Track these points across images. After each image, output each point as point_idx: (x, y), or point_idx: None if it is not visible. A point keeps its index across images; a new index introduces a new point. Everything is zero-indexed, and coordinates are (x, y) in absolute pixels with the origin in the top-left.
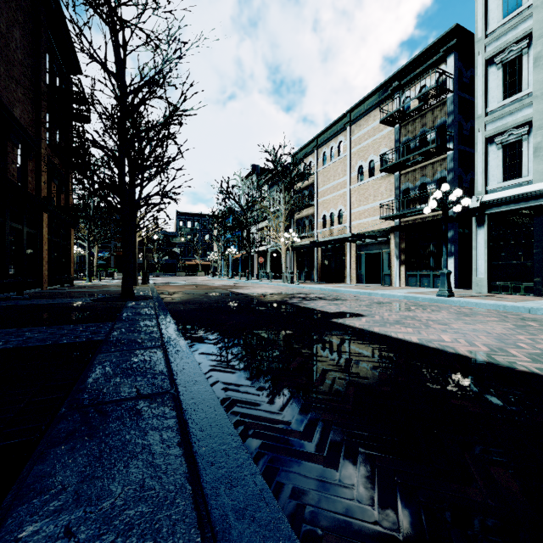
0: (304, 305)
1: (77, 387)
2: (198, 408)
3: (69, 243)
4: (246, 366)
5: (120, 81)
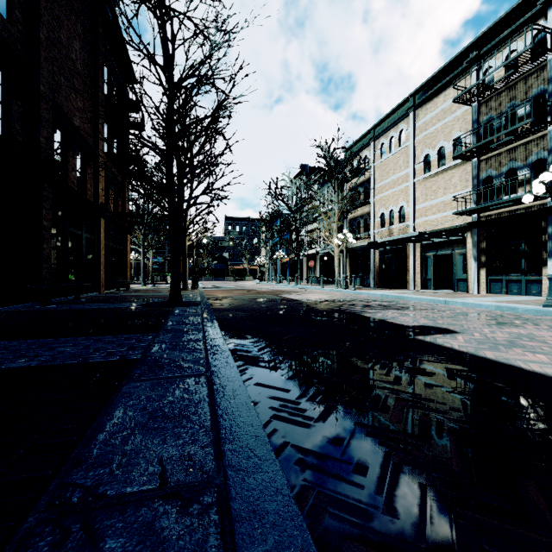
0: (370, 316)
1: (77, 452)
2: (267, 551)
3: (126, 249)
4: (323, 414)
5: (167, 73)
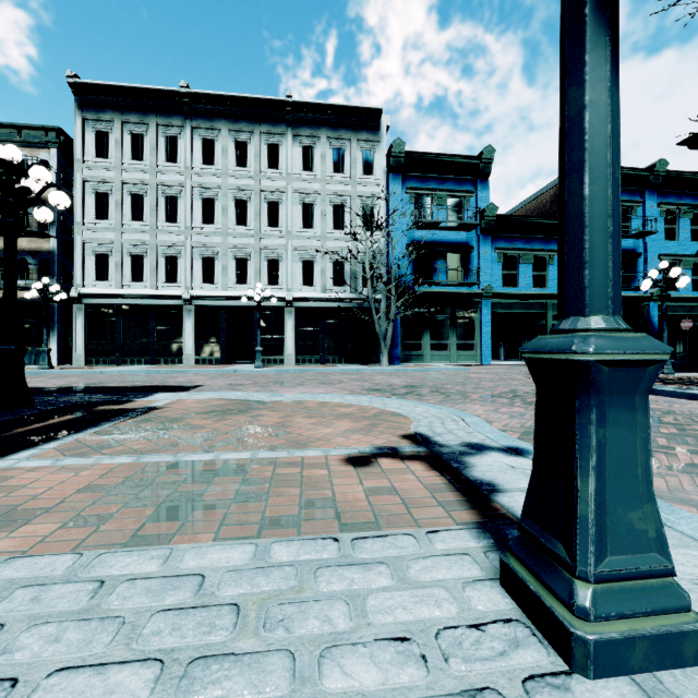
0: None
1: None
2: None
3: None
4: None
5: None
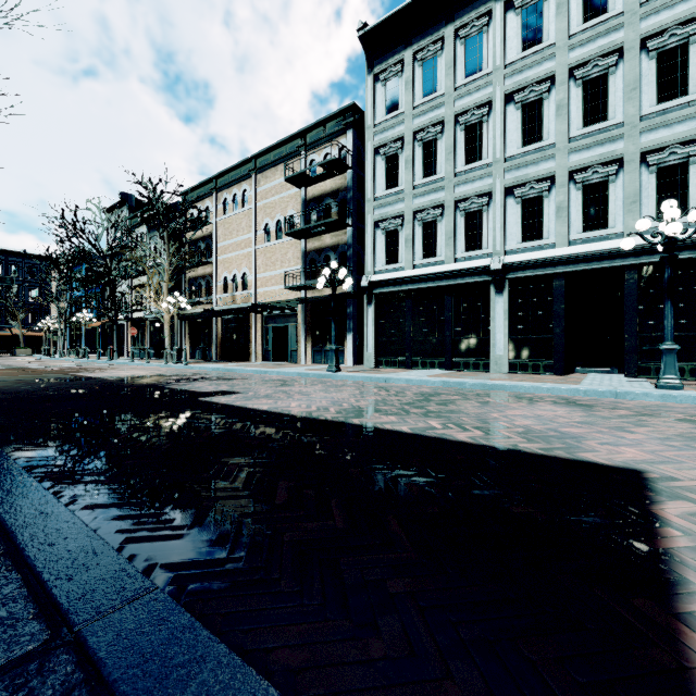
0: (177, 387)
1: None
2: None
3: None
4: (63, 444)
5: None
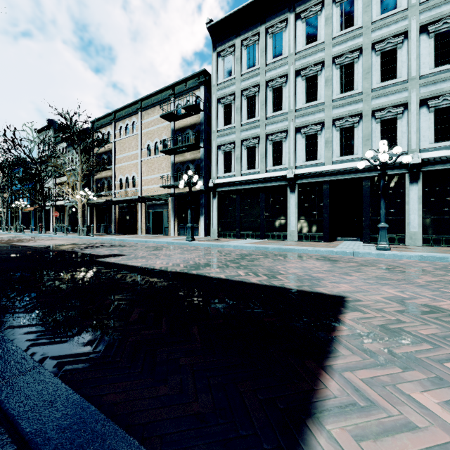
0: (83, 252)
1: None
2: None
3: None
4: None
5: None
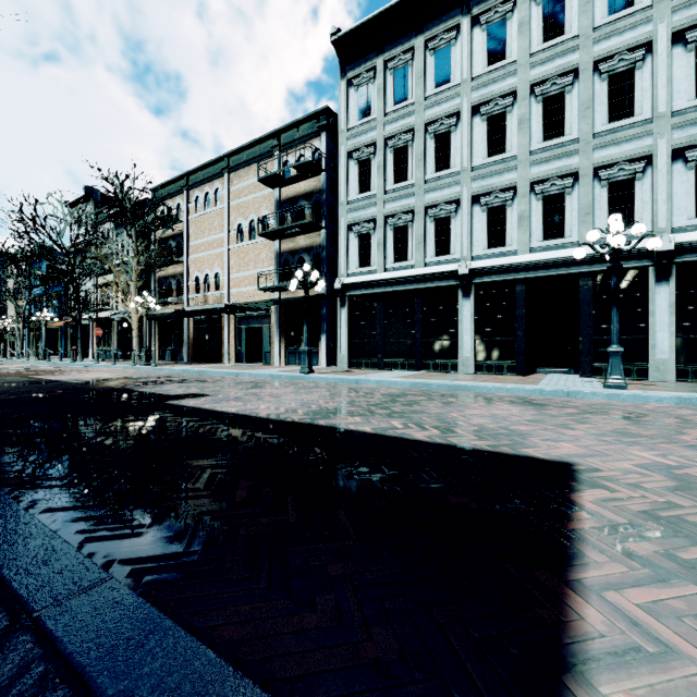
0: (144, 390)
1: None
2: None
3: None
4: (22, 450)
5: None
